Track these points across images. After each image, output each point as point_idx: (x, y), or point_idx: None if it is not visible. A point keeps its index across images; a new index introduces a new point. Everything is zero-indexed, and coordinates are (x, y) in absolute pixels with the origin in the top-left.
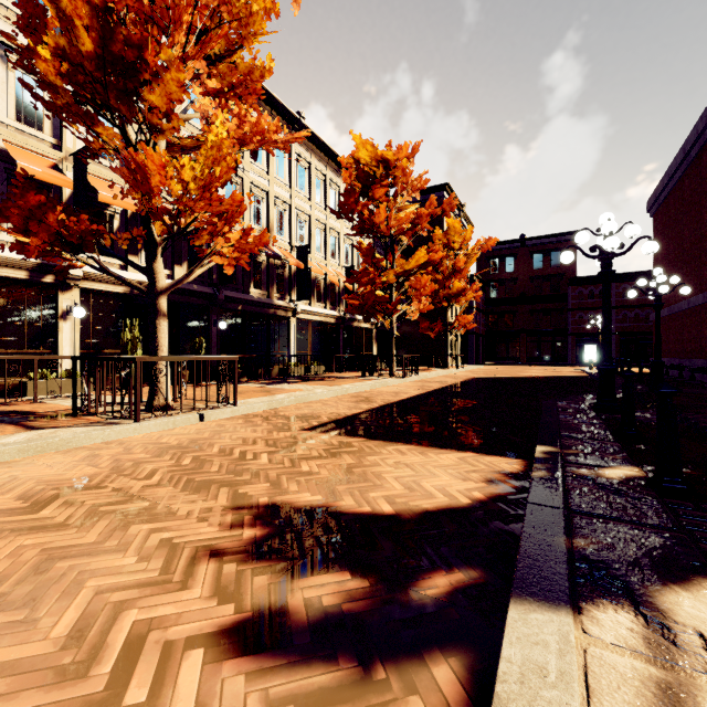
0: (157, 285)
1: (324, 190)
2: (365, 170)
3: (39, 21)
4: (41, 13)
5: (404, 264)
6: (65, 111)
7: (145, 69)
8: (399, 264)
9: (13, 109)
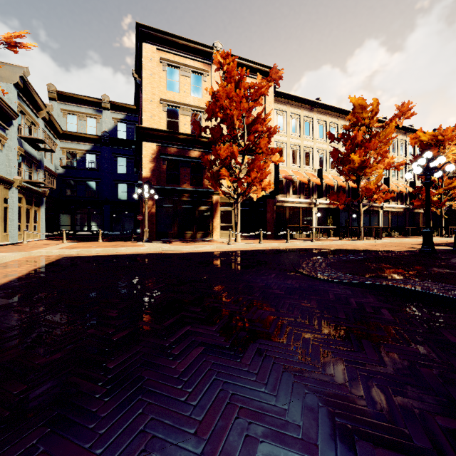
0: (360, 209)
1: (396, 146)
2: (424, 143)
3: (336, 155)
4: (337, 154)
5: (448, 185)
6: (344, 175)
7: (366, 165)
8: (446, 182)
9: (304, 162)
